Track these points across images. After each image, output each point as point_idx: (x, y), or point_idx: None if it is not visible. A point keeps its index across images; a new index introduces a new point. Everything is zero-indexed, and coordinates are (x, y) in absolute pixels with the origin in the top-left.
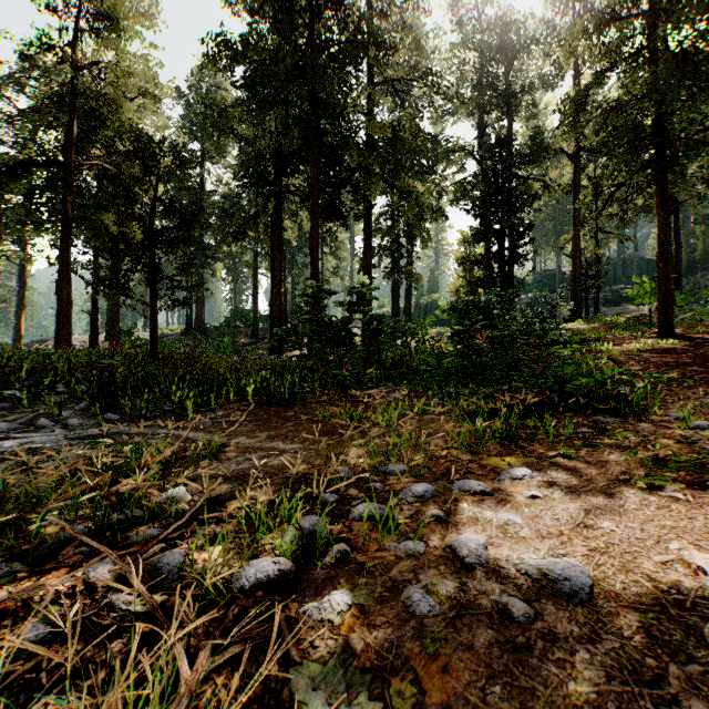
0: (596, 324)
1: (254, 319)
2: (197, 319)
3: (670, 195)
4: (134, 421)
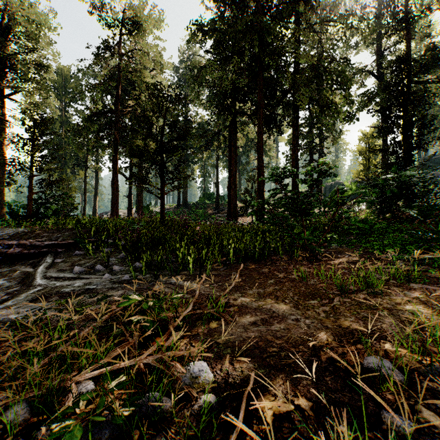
0: None
1: (216, 198)
2: (183, 199)
3: None
4: (153, 269)
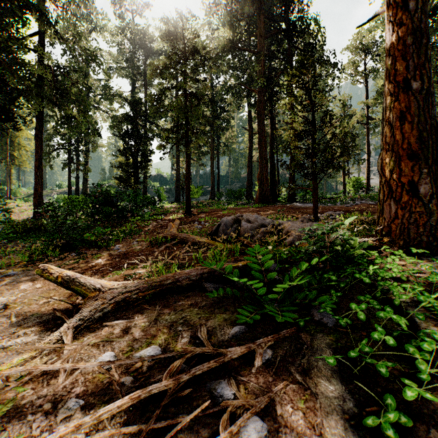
0: (179, 205)
1: None
2: None
3: (190, 153)
4: None
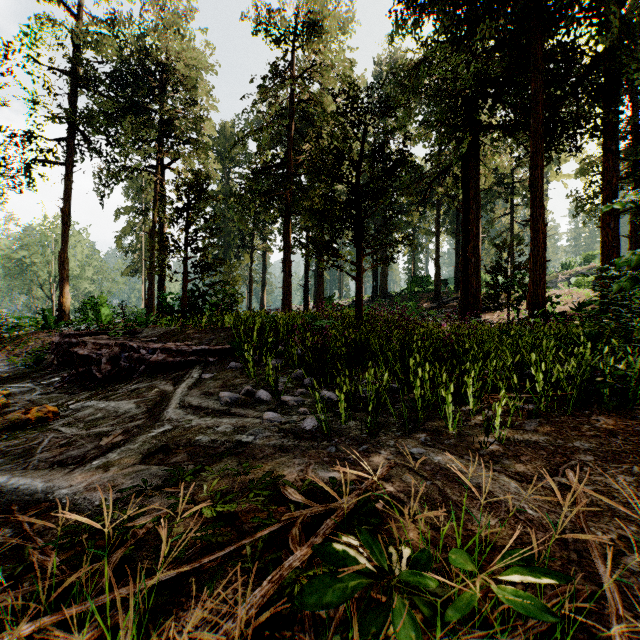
0: None
1: (436, 283)
2: (382, 287)
3: None
4: (357, 408)
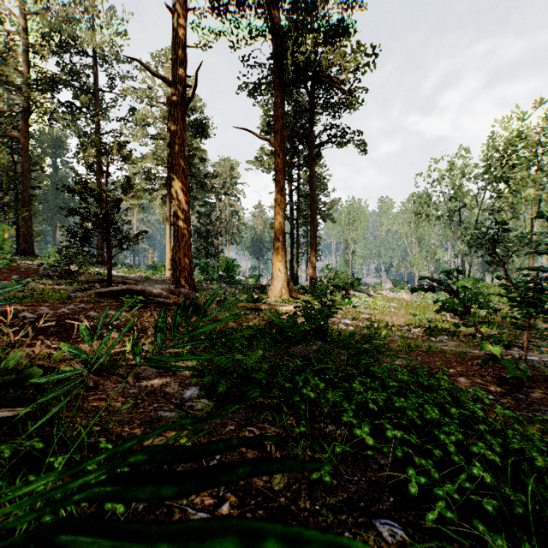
0: None
1: None
2: None
3: None
4: None
